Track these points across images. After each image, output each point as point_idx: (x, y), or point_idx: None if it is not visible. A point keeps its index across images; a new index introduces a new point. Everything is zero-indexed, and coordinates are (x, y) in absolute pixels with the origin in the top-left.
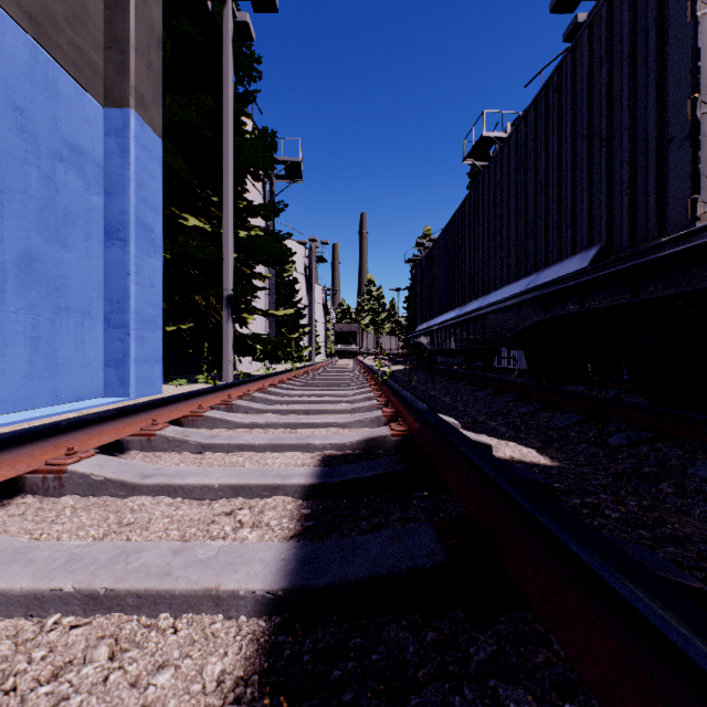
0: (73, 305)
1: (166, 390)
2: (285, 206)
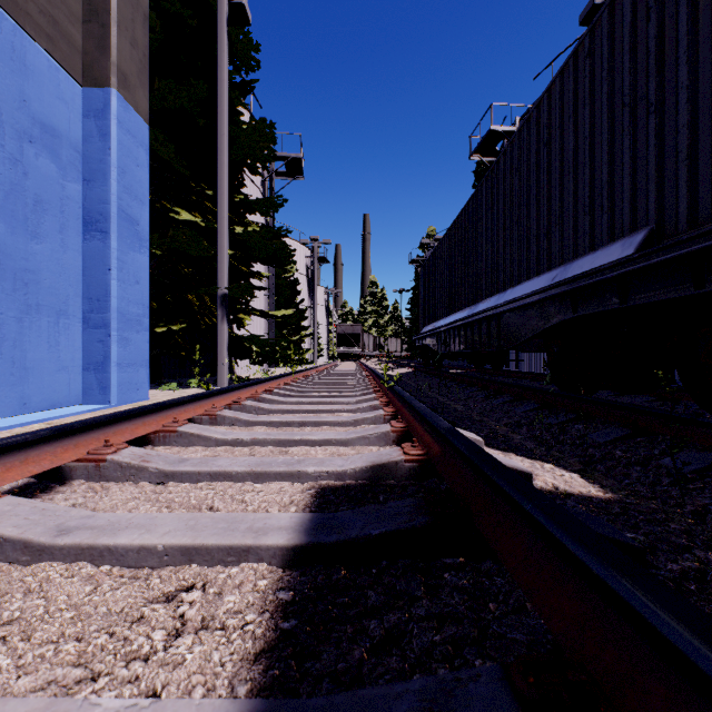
0: (45, 303)
1: (154, 396)
2: (284, 201)
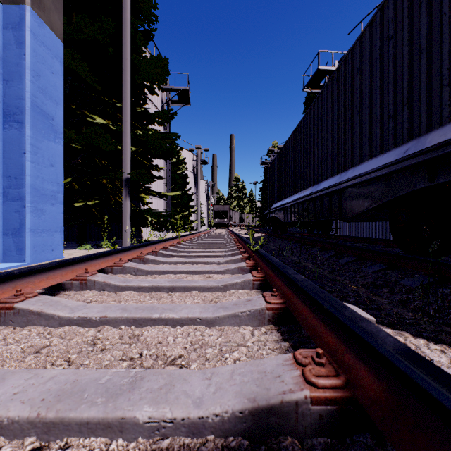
0: None
1: (70, 254)
2: (174, 114)
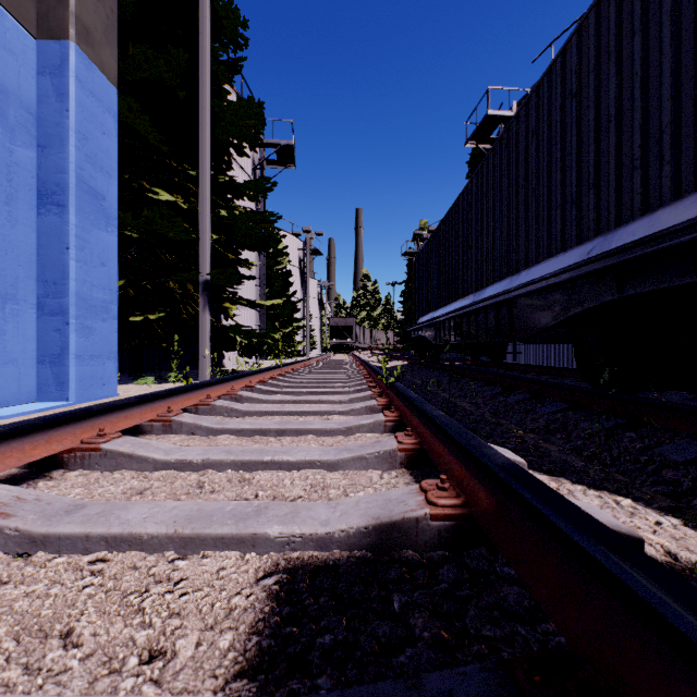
0: None
1: (126, 391)
2: (273, 184)
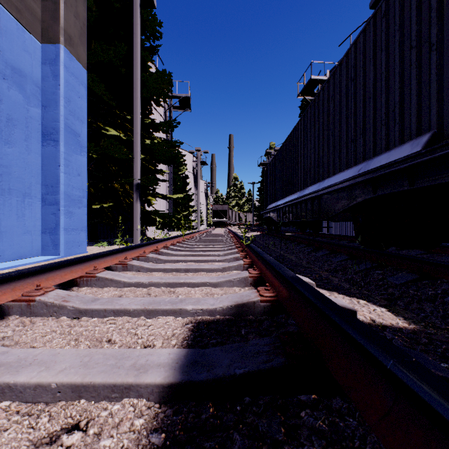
0: (15, 187)
1: (91, 250)
2: (178, 123)
